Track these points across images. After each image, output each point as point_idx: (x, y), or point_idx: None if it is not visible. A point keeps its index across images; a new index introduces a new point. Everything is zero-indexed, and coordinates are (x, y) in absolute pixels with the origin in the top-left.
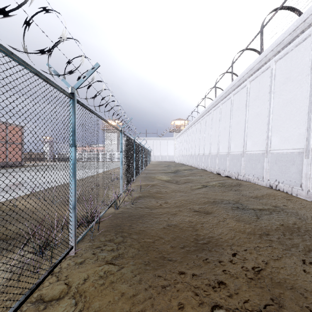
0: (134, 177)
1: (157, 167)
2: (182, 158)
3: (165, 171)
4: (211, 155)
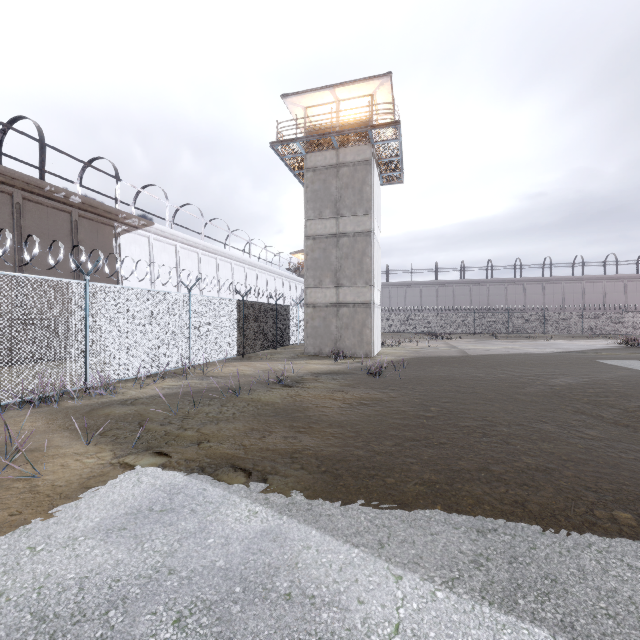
0: None
1: None
2: None
3: None
4: None
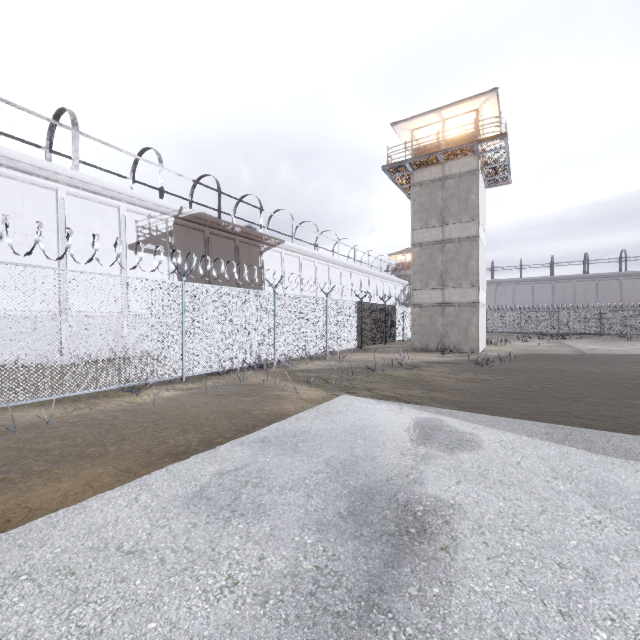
0: None
1: None
2: None
3: None
4: None
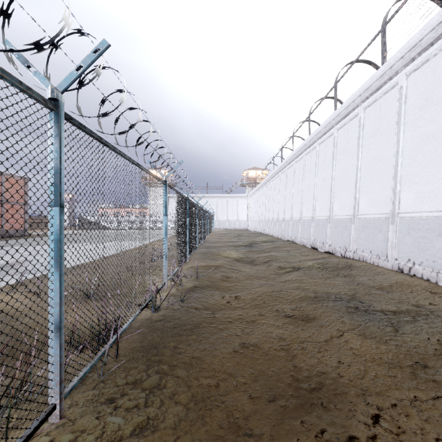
0: (187, 254)
1: (222, 238)
2: (259, 224)
3: (234, 244)
4: (303, 221)
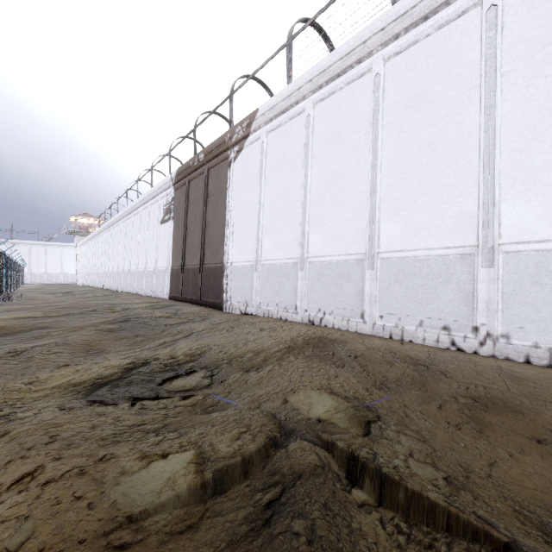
0: (9, 293)
1: (38, 290)
2: (88, 277)
3: (51, 292)
4: (114, 273)
